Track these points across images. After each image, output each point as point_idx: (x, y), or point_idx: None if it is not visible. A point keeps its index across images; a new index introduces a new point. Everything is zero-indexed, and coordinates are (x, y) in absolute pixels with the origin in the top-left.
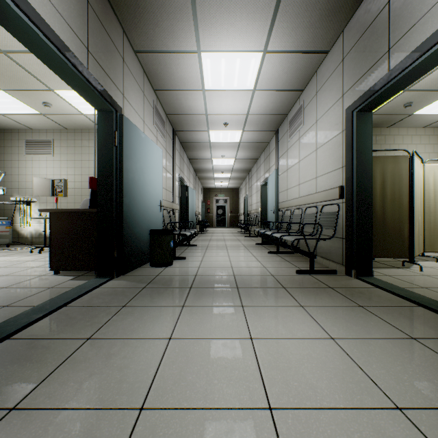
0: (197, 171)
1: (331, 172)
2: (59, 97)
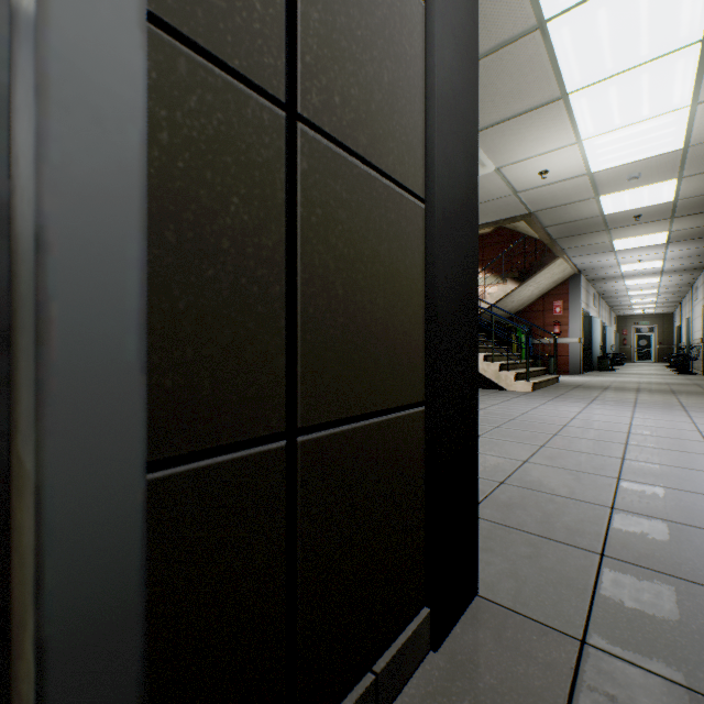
0: (611, 306)
1: (701, 330)
2: None
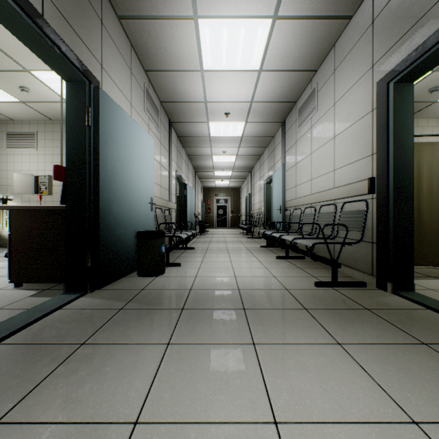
0: (196, 169)
1: (355, 162)
2: (37, 80)
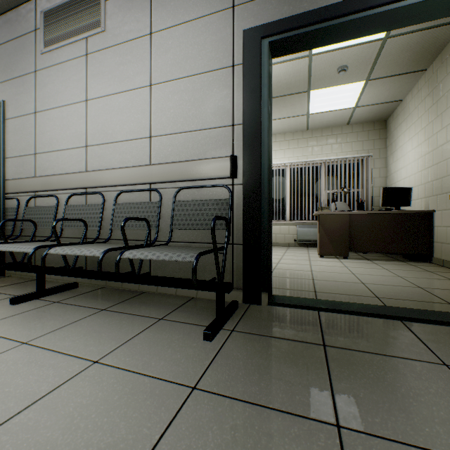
0: None
1: (200, 130)
2: None
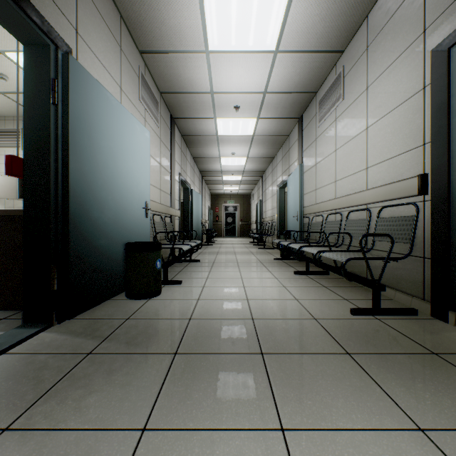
0: (203, 173)
1: (398, 155)
2: (15, 64)
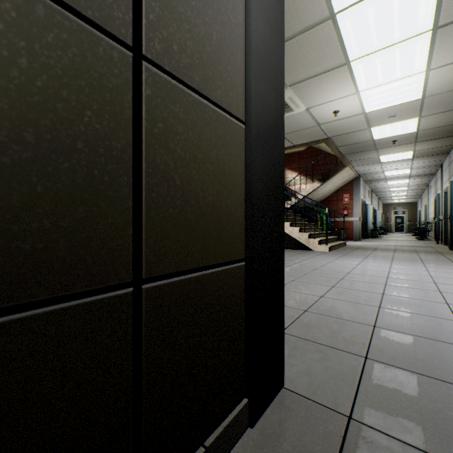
0: (379, 198)
1: (433, 213)
2: None
